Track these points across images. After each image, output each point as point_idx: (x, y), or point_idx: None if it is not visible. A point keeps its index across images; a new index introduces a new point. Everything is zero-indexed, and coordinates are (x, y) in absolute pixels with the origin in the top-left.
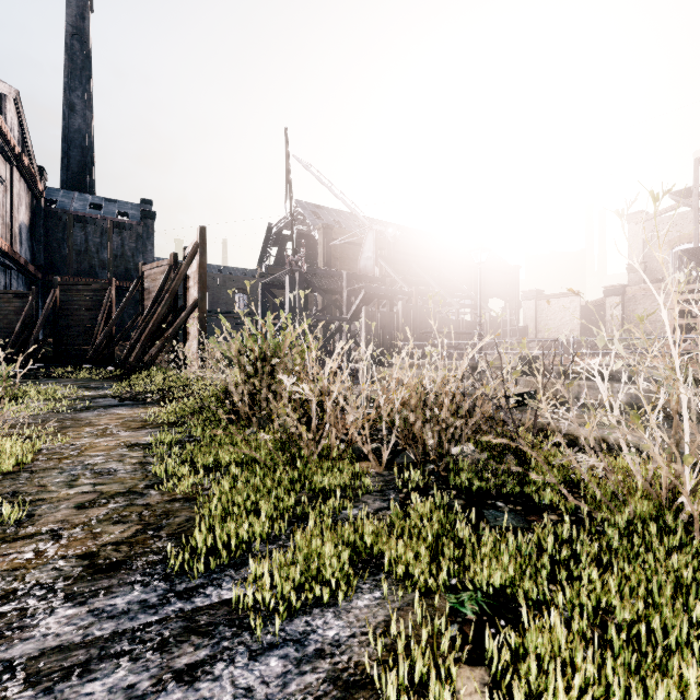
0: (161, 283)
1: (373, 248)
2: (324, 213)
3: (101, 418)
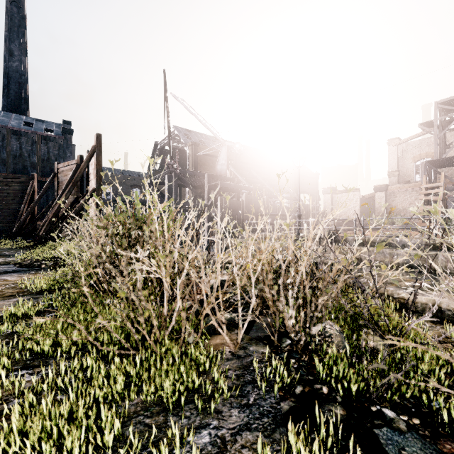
0: (69, 177)
1: (226, 158)
2: (193, 135)
3: None
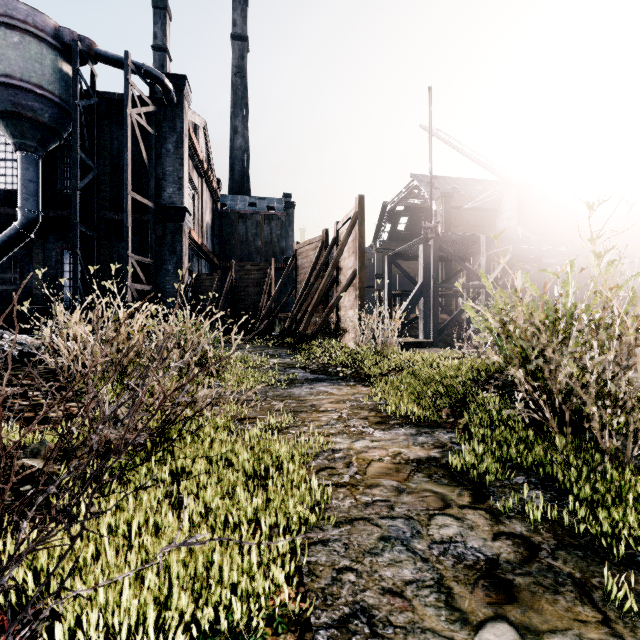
0: (315, 258)
1: (515, 206)
2: (440, 183)
3: (318, 398)
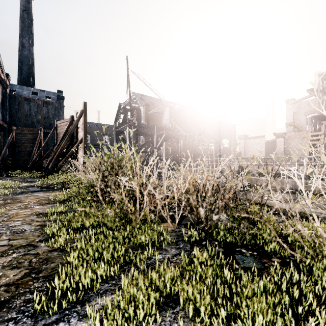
0: (65, 130)
1: (169, 115)
2: (145, 98)
3: (27, 198)
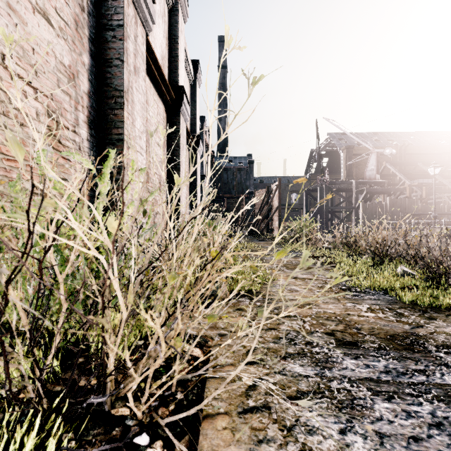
0: (263, 199)
1: (375, 163)
2: (347, 138)
3: (260, 242)
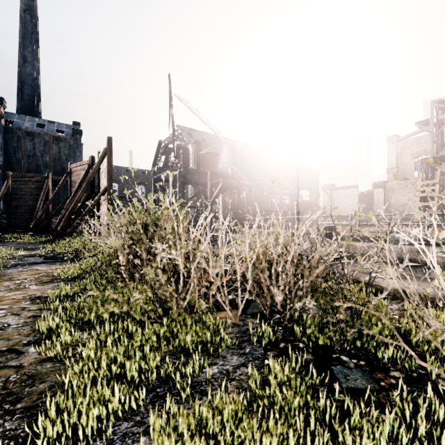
0: (82, 176)
1: (227, 156)
2: (195, 134)
3: (22, 273)
